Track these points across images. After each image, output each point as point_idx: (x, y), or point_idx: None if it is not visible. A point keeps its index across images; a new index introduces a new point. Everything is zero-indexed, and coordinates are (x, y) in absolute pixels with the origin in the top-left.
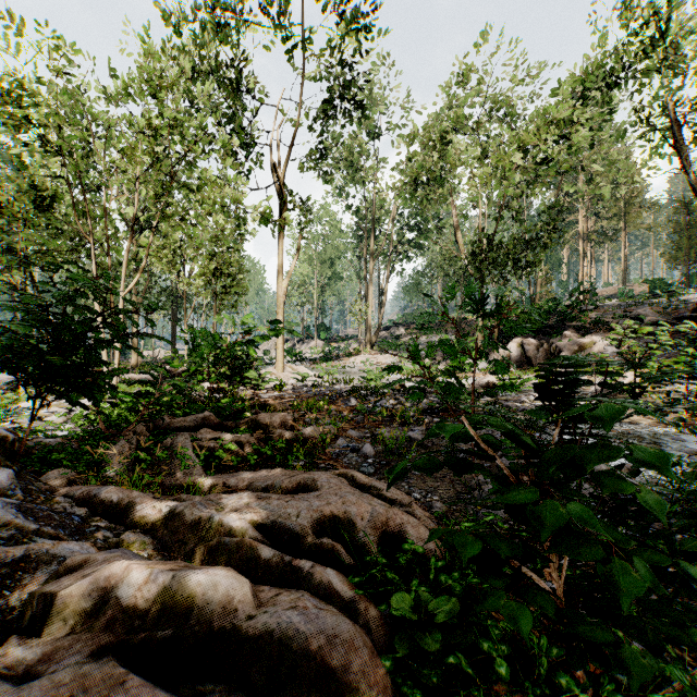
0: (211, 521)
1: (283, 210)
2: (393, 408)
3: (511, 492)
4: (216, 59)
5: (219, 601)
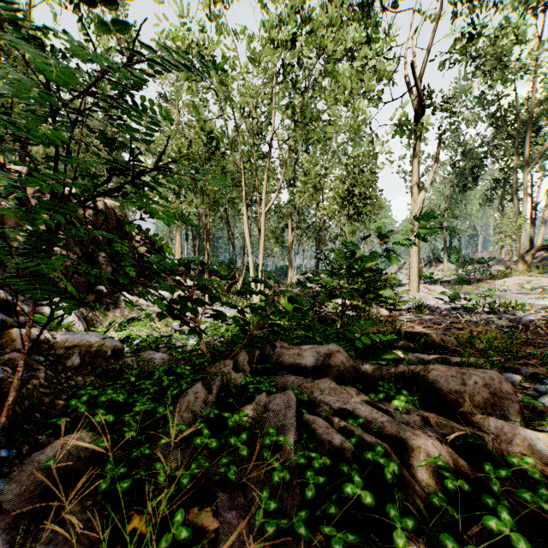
0: None
1: (418, 119)
2: None
3: None
4: None
5: None
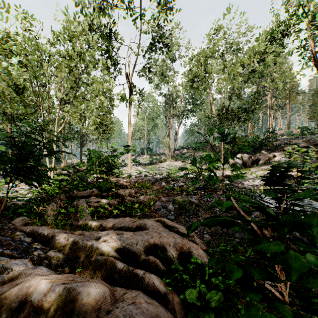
0: (92, 246)
1: (131, 95)
2: (182, 187)
3: (263, 243)
4: (100, 25)
5: (90, 303)
